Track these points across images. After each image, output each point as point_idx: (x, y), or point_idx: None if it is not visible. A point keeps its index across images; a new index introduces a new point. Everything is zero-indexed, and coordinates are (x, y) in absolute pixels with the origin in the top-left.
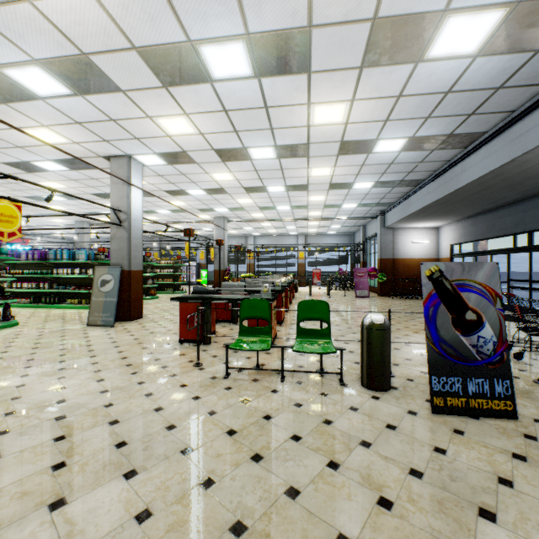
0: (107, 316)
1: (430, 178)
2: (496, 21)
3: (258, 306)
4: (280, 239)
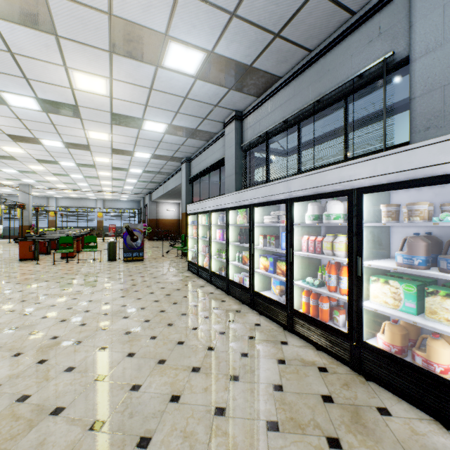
0: None
1: (163, 183)
2: (150, 155)
3: (68, 238)
4: (82, 201)
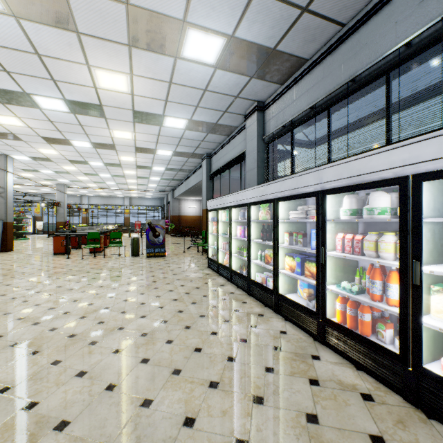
0: None
1: (184, 180)
2: (172, 152)
3: (95, 234)
4: (111, 199)
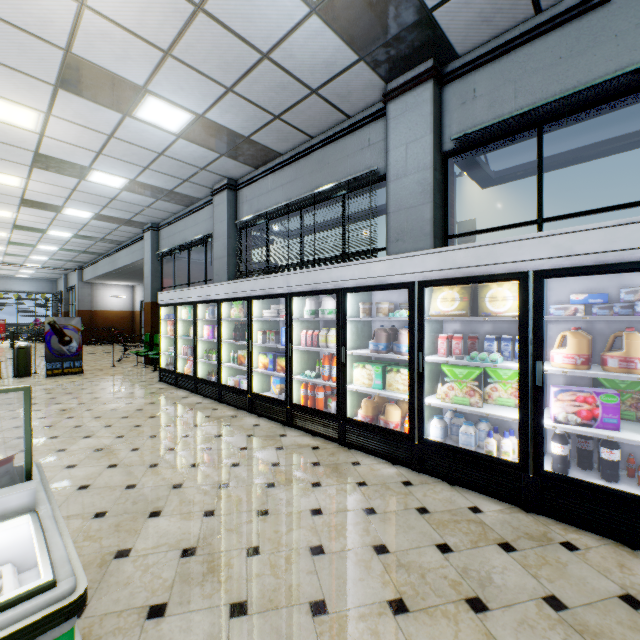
0: None
1: (107, 255)
2: (92, 214)
3: None
4: None
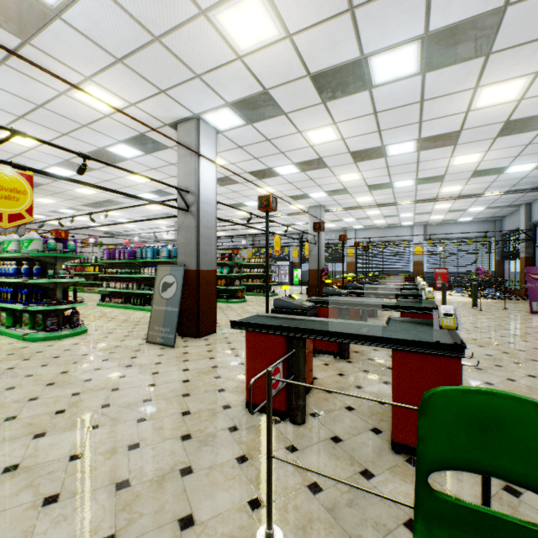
0: (167, 331)
1: None
2: None
3: (511, 427)
4: (389, 232)
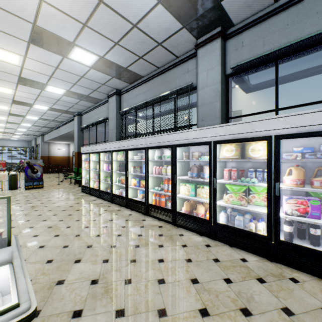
0: None
1: (56, 128)
2: (48, 108)
3: None
4: None
